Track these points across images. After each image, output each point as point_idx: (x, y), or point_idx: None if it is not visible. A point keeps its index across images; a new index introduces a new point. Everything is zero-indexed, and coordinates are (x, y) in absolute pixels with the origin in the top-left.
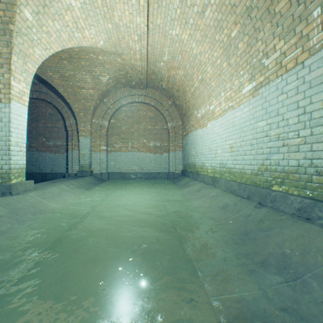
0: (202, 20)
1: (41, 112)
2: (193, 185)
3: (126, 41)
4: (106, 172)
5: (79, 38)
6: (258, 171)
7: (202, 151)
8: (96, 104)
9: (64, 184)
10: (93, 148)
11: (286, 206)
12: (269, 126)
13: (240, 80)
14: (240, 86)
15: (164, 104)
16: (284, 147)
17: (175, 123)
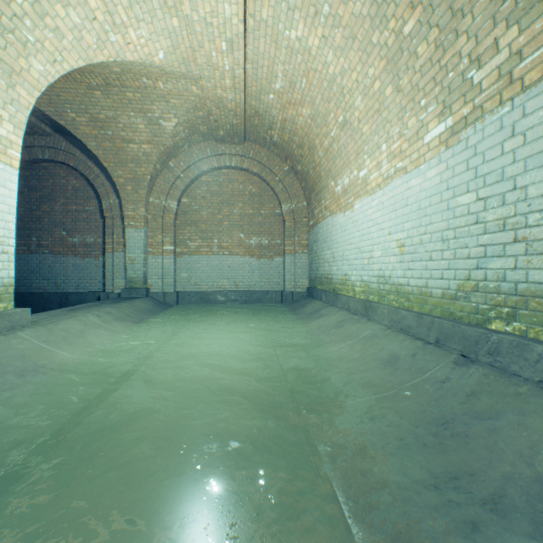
0: (346, 7)
1: (58, 184)
2: (328, 315)
3: (206, 53)
4: (174, 291)
5: (118, 44)
6: (457, 292)
7: (344, 254)
8: (155, 171)
9: (93, 313)
10: (150, 249)
11: (526, 364)
12: (482, 204)
13: (420, 117)
14: (420, 128)
15: (275, 170)
16: (518, 244)
17: (295, 204)
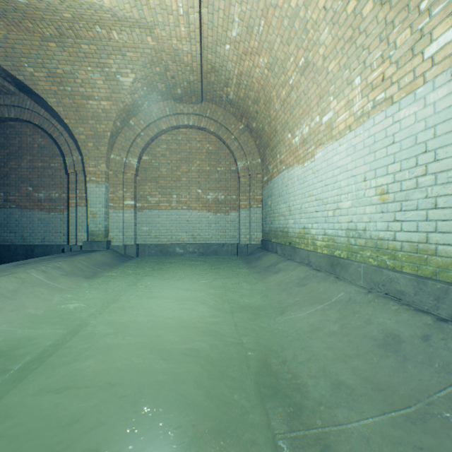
0: None
1: (24, 142)
2: (287, 270)
3: None
4: (134, 244)
5: None
6: None
7: (303, 206)
8: (115, 128)
9: (38, 269)
10: (112, 203)
11: None
12: None
13: (418, 26)
14: (418, 40)
15: (231, 129)
16: None
17: (250, 161)
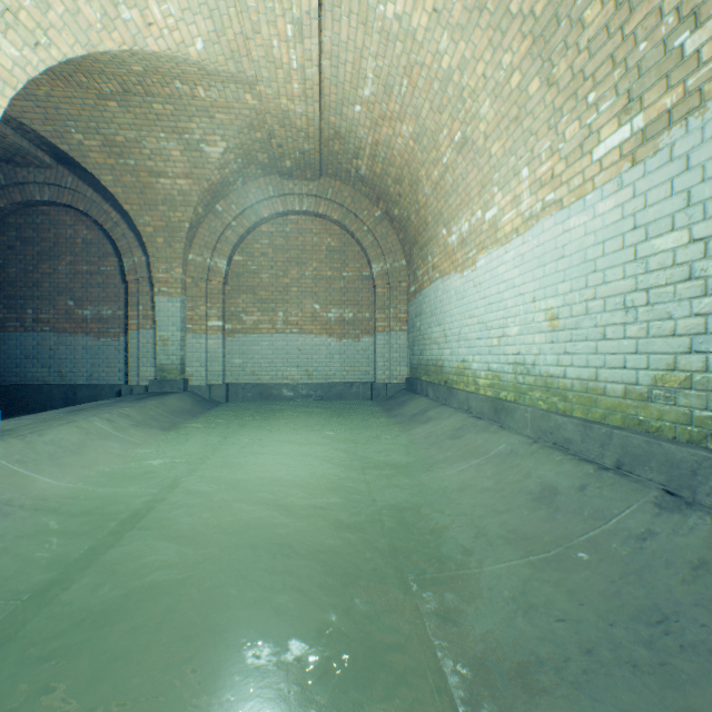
0: None
1: (63, 236)
2: (439, 419)
3: (264, 41)
4: (222, 384)
5: (135, 24)
6: (653, 389)
7: (462, 331)
8: (195, 216)
9: (102, 417)
10: (190, 325)
11: None
12: (701, 247)
13: (586, 121)
14: (586, 137)
15: (363, 216)
16: None
17: (390, 263)
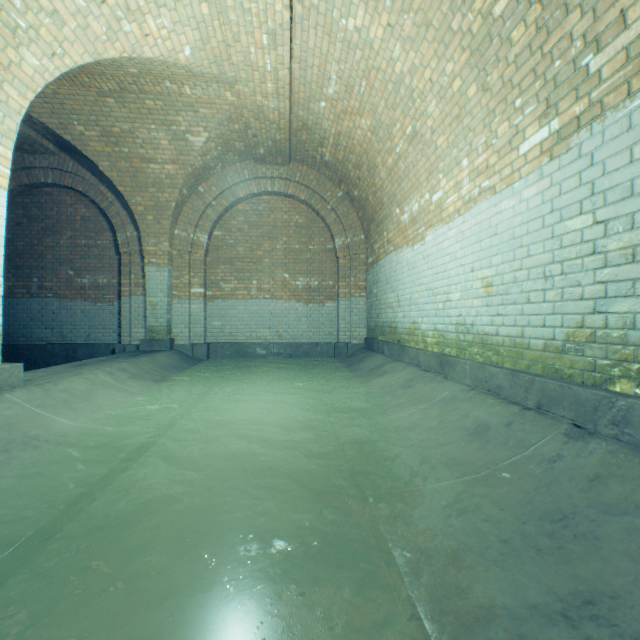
0: None
1: (64, 214)
2: (393, 372)
3: (243, 48)
4: (204, 343)
5: (134, 35)
6: (566, 343)
7: (413, 297)
8: (181, 197)
9: (104, 370)
10: (176, 291)
11: None
12: (602, 228)
13: (514, 121)
14: (514, 135)
15: (327, 197)
16: None
17: (350, 238)
